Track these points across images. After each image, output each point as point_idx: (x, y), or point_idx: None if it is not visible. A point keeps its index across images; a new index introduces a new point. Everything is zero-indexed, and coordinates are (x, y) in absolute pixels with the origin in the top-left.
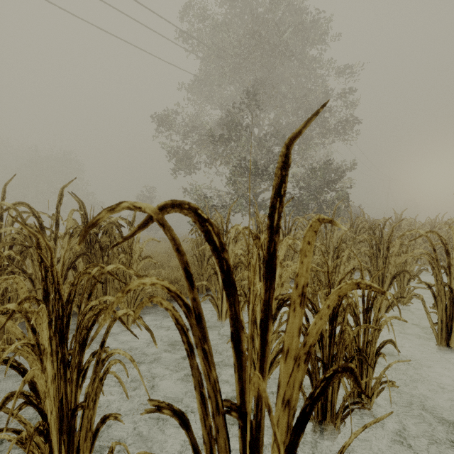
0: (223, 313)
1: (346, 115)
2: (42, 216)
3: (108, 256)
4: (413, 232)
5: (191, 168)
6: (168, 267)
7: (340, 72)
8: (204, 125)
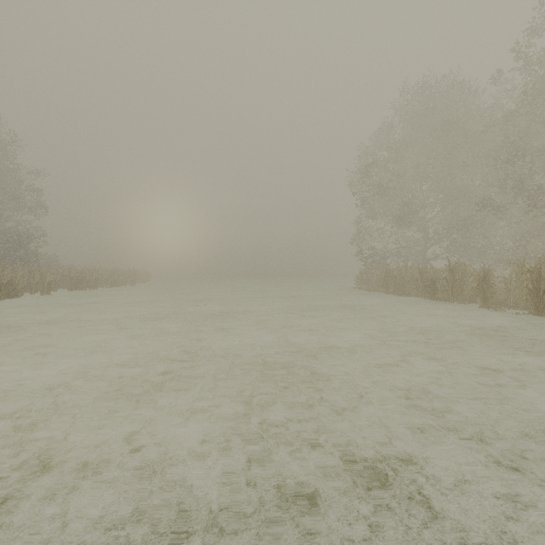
0: None
1: (37, 200)
2: None
3: None
4: (55, 273)
5: None
6: None
7: (32, 172)
8: None
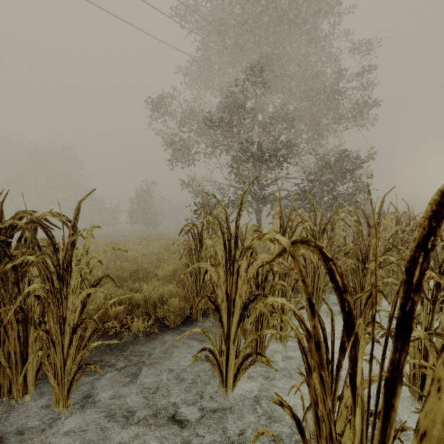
0: (229, 377)
1: (363, 97)
2: (42, 211)
3: (29, 280)
4: None
5: (189, 159)
6: (156, 275)
7: (356, 48)
8: (203, 107)
